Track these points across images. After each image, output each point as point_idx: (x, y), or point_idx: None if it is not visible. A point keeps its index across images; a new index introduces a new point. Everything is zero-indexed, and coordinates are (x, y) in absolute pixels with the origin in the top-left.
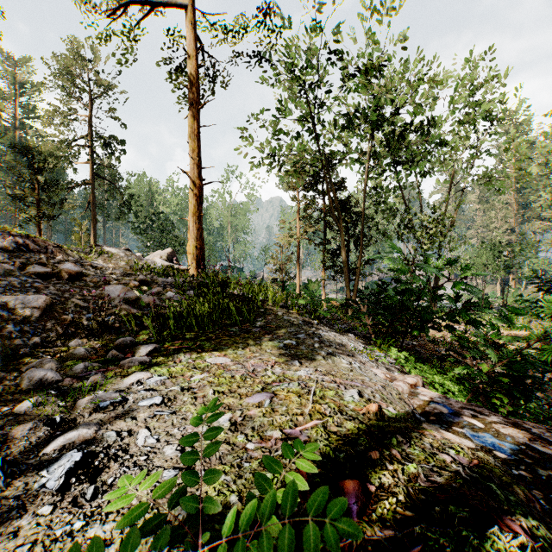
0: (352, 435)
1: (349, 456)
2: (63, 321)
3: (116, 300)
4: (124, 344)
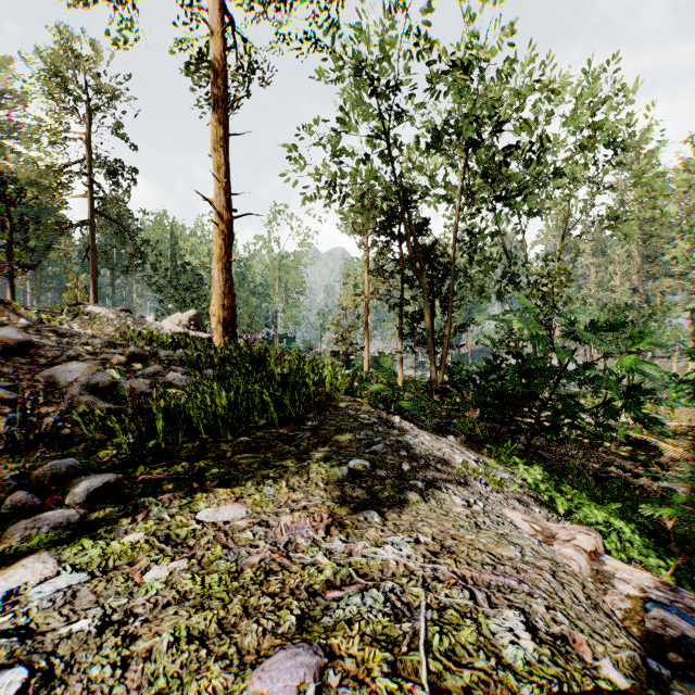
0: None
1: None
2: None
3: (74, 387)
4: (54, 474)
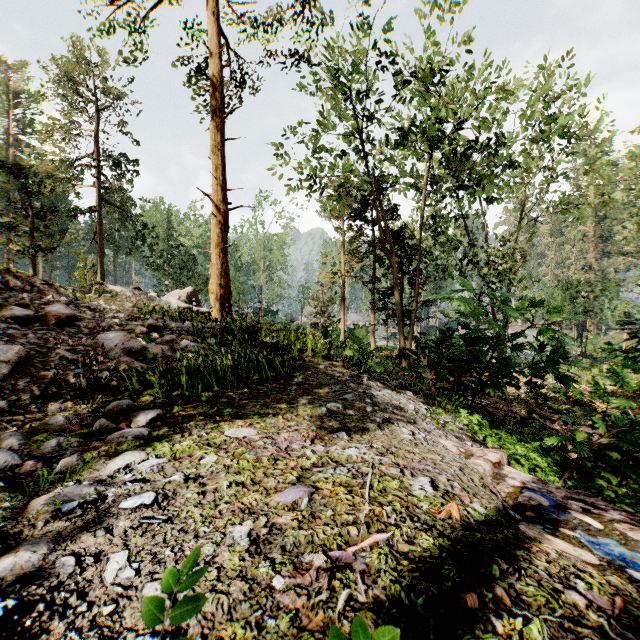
0: (431, 560)
1: (431, 601)
2: (42, 378)
3: (115, 351)
4: (119, 410)
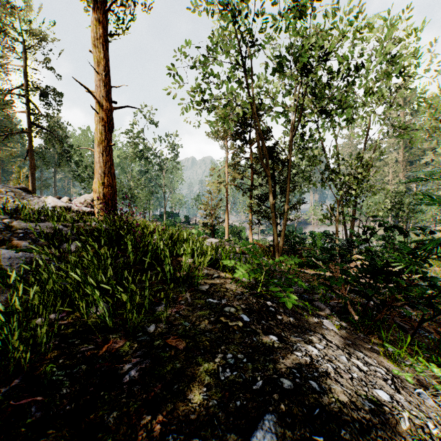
0: None
1: None
2: None
3: None
4: None
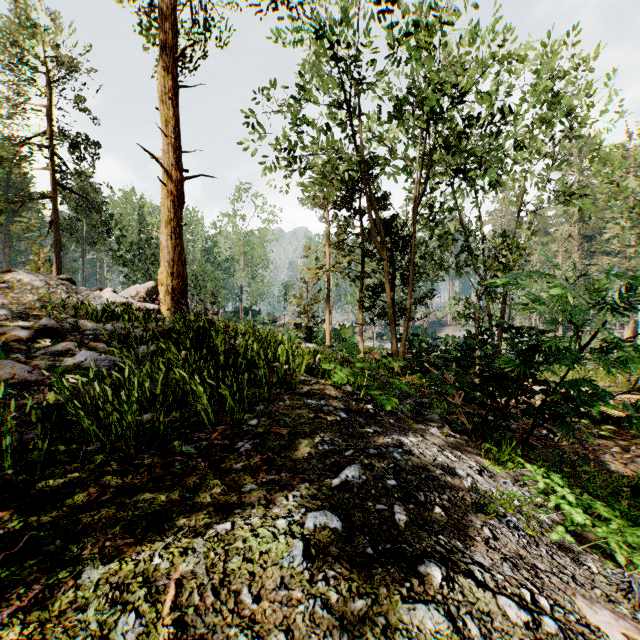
0: None
1: None
2: None
3: None
4: None
